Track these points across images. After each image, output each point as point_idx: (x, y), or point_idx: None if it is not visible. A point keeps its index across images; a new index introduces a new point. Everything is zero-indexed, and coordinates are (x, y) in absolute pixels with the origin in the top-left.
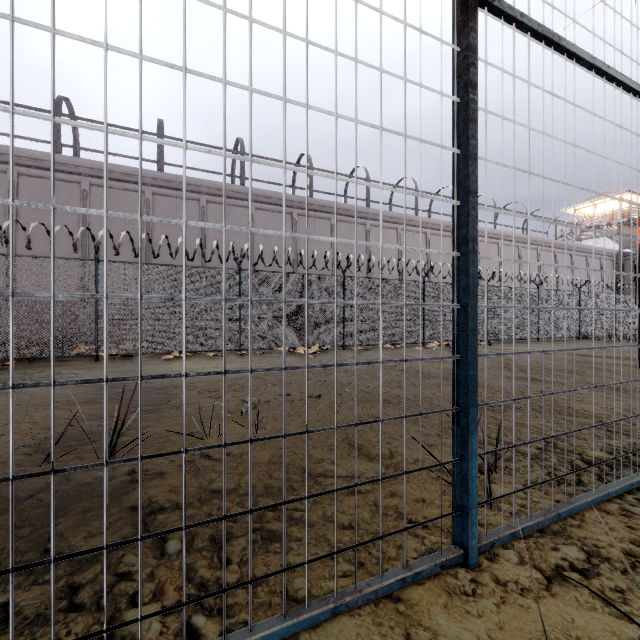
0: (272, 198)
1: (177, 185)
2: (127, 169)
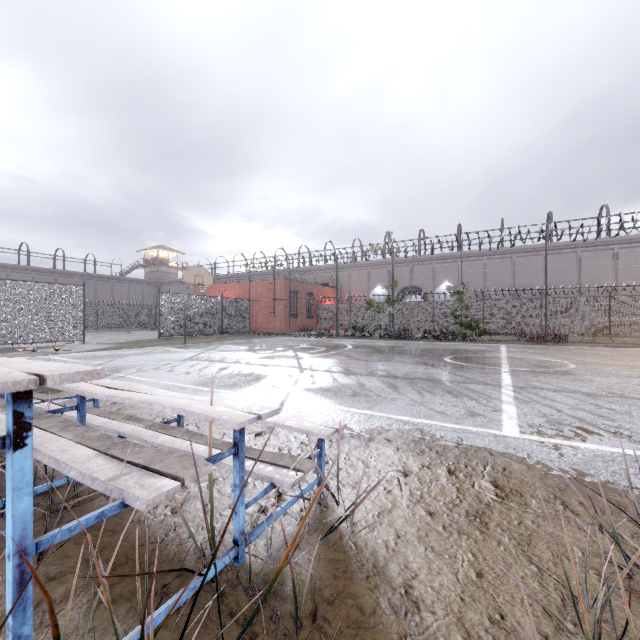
0: (633, 239)
1: (562, 247)
2: (534, 246)
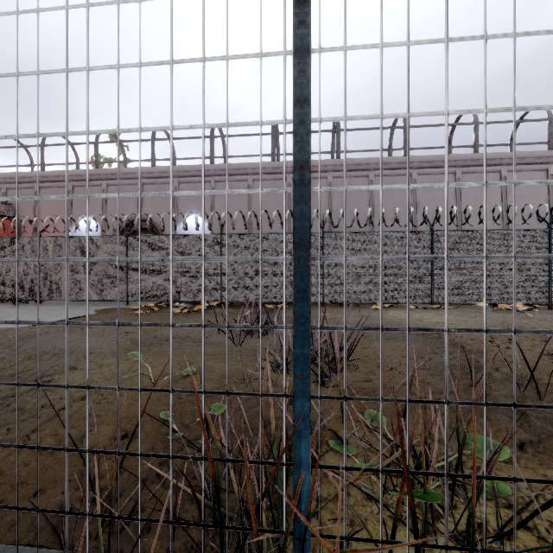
0: (434, 162)
1: (351, 167)
2: (316, 162)
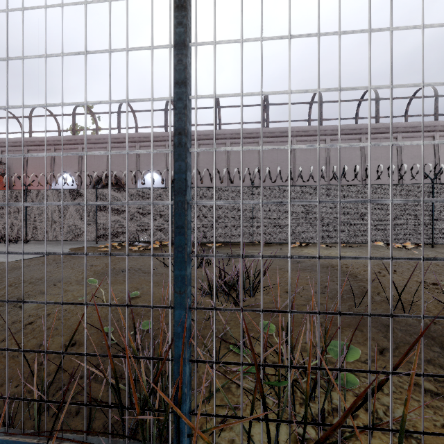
0: (344, 130)
1: (277, 134)
2: (249, 130)
